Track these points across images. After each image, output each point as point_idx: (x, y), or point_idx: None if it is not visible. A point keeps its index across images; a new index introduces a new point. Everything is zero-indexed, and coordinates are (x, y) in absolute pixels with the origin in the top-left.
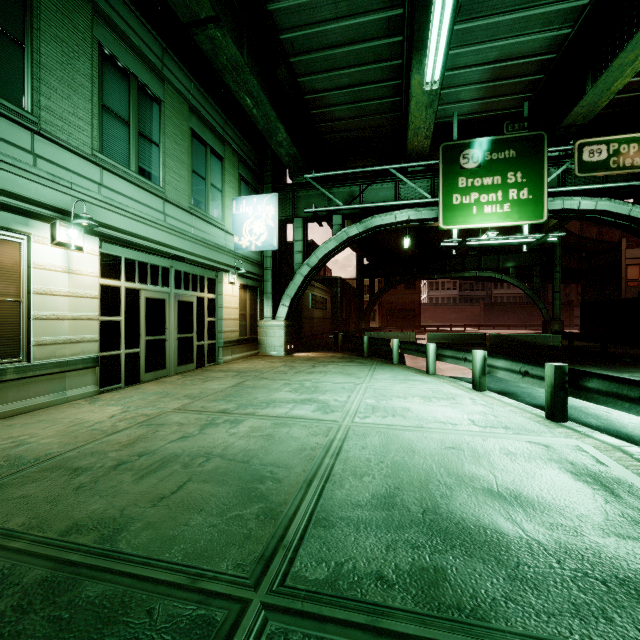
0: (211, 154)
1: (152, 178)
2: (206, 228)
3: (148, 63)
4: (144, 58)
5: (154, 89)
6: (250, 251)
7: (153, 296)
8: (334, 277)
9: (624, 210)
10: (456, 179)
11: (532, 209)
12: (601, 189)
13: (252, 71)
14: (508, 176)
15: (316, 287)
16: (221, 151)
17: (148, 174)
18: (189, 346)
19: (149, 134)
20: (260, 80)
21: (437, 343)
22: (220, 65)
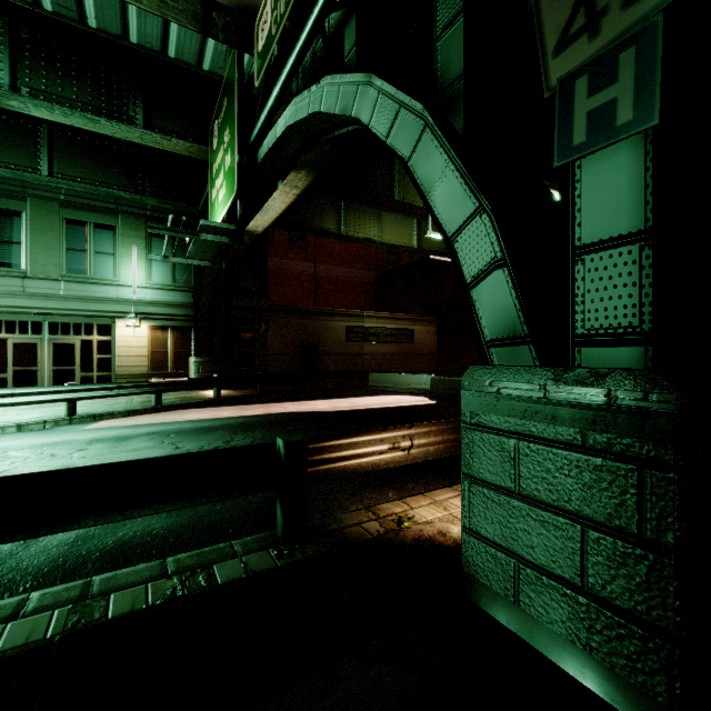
0: (96, 229)
1: (14, 266)
2: (84, 287)
3: (9, 194)
4: (4, 193)
5: (16, 208)
6: (168, 296)
7: (23, 341)
8: (440, 300)
9: (306, 109)
10: (213, 169)
11: (232, 178)
12: (288, 87)
13: (62, 162)
14: (225, 139)
15: (370, 317)
16: (114, 222)
17: (9, 264)
18: (70, 376)
19: (10, 239)
20: (81, 162)
21: (439, 393)
22: (16, 177)
